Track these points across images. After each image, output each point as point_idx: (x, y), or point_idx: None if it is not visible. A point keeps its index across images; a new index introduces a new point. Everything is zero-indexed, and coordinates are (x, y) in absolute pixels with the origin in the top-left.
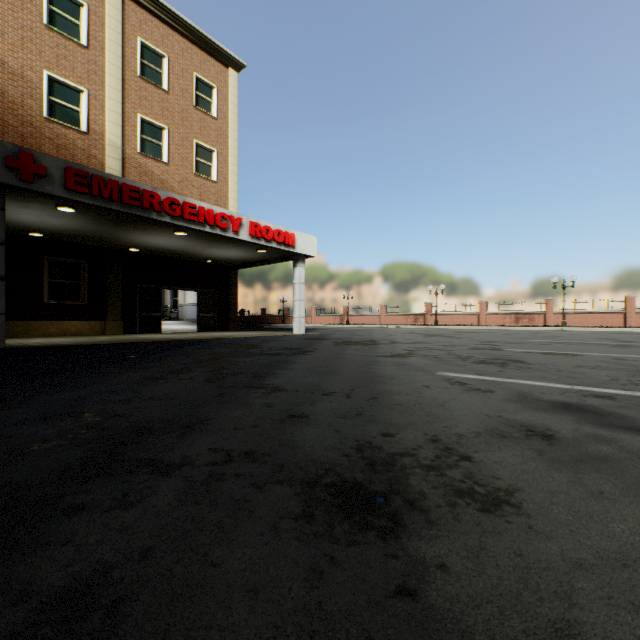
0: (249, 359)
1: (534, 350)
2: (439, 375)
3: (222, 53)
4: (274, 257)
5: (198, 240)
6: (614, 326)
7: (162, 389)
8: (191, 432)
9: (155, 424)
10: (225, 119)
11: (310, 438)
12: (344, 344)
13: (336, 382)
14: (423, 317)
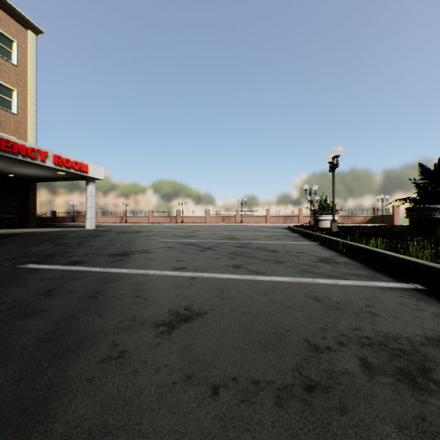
0: (69, 240)
1: (209, 232)
2: (159, 240)
3: (22, 17)
4: (71, 177)
5: (6, 161)
6: (262, 223)
7: (38, 248)
8: (70, 253)
9: (54, 253)
10: (25, 68)
11: (109, 251)
12: (122, 233)
13: (117, 243)
14: (175, 218)
